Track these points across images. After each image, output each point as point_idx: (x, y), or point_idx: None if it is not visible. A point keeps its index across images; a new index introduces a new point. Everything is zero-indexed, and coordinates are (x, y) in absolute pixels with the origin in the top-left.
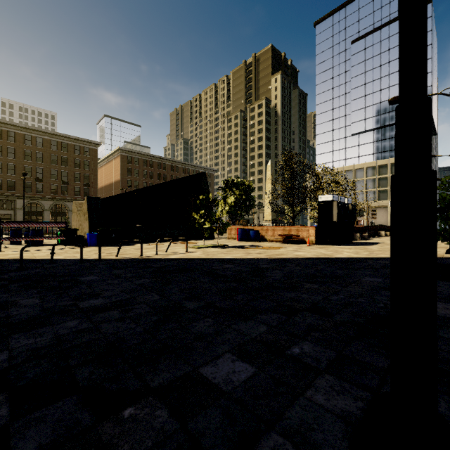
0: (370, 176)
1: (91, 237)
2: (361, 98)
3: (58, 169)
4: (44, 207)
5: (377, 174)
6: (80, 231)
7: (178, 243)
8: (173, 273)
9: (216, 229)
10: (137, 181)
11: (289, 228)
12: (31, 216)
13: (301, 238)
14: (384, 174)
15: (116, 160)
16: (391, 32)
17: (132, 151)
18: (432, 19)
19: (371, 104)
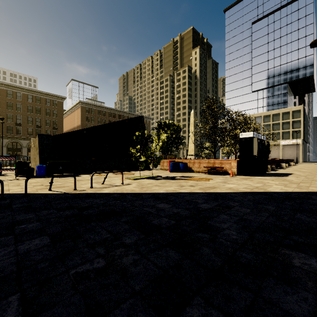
0: (266, 122)
1: (40, 169)
2: (259, 64)
3: (33, 116)
4: (22, 145)
5: (271, 120)
6: (34, 164)
7: (118, 174)
8: (92, 220)
9: (150, 162)
10: (93, 125)
11: (213, 161)
12: (12, 151)
13: (224, 170)
14: (277, 120)
15: (77, 110)
16: (282, 15)
17: (89, 103)
18: (314, 4)
19: (267, 69)
